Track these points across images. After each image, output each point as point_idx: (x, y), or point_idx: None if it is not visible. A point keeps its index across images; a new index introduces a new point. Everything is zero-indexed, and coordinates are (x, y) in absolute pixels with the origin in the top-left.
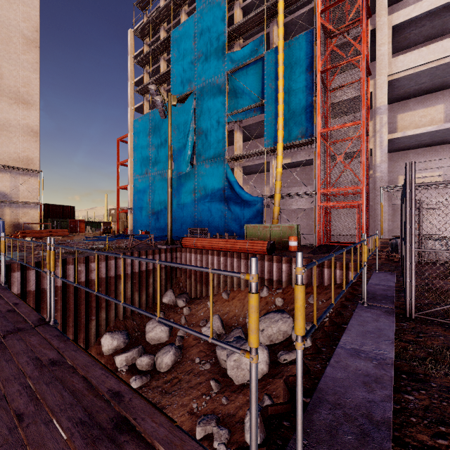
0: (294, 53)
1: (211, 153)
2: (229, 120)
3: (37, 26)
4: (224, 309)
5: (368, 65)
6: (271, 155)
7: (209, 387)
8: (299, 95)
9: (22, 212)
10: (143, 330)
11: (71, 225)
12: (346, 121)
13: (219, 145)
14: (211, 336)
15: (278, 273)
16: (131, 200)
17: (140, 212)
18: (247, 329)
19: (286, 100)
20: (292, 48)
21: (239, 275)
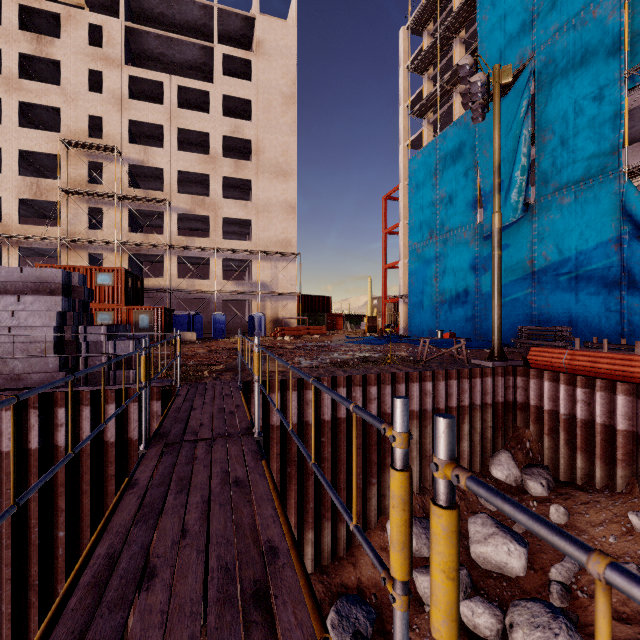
0: None
1: (576, 171)
2: (632, 84)
3: (295, 77)
4: None
5: None
6: None
7: None
8: None
9: (281, 305)
10: None
11: (328, 320)
12: None
13: (601, 147)
14: None
15: None
16: (404, 282)
17: (419, 301)
18: None
19: None
20: None
21: None
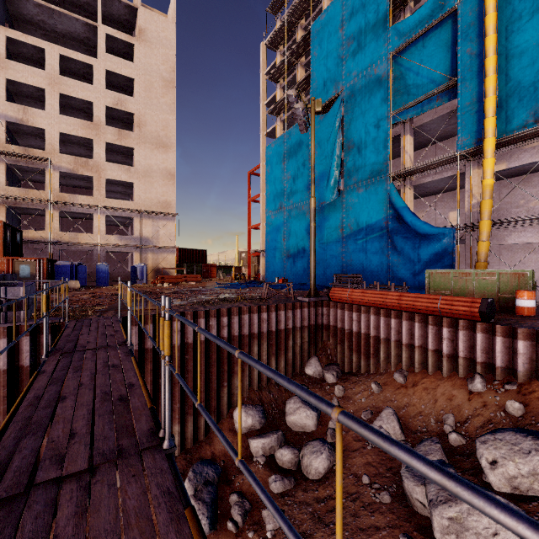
0: None
1: (366, 172)
2: (394, 121)
3: (174, 65)
4: (400, 400)
5: None
6: (466, 162)
7: None
8: (531, 50)
9: (161, 257)
10: (282, 408)
11: (203, 270)
12: None
13: (379, 158)
14: None
15: (506, 356)
16: (263, 240)
17: (273, 255)
18: (449, 444)
19: (501, 66)
20: None
21: None
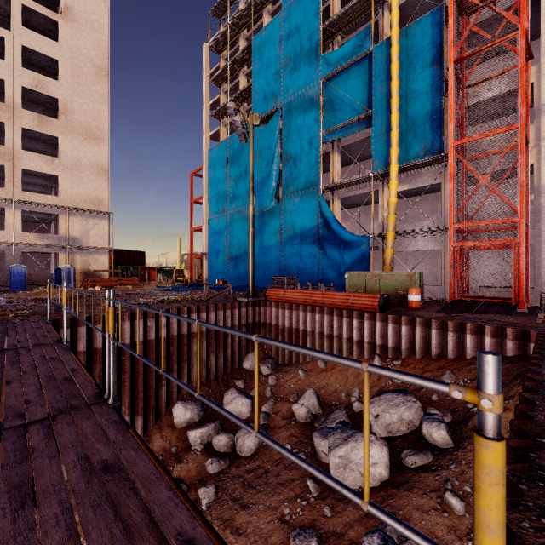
0: (413, 42)
1: (301, 183)
2: (324, 140)
3: (107, 52)
4: (321, 382)
5: (528, 44)
6: (380, 182)
7: (304, 487)
8: (422, 98)
9: (92, 259)
10: (221, 401)
11: (142, 273)
12: (489, 128)
13: (312, 172)
14: (368, 498)
15: (395, 338)
16: (206, 243)
17: (216, 258)
18: (353, 411)
19: (402, 106)
20: (411, 36)
21: (445, 388)
